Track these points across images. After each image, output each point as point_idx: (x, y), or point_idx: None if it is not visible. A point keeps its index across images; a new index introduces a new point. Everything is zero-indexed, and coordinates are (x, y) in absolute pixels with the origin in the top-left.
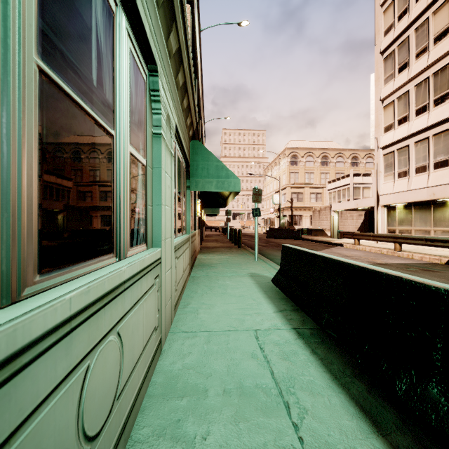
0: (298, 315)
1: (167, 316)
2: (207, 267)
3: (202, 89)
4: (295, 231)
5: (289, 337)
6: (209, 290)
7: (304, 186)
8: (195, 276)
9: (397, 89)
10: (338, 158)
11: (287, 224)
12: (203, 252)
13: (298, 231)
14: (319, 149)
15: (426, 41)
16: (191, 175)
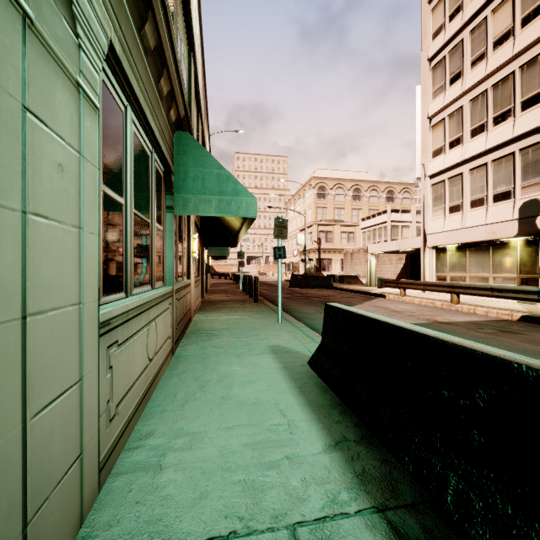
0: (374, 455)
1: (44, 536)
2: (205, 337)
3: (205, 85)
4: (324, 279)
5: None
6: (200, 388)
7: (334, 223)
8: (181, 357)
9: (448, 104)
10: (372, 192)
11: (314, 270)
12: (203, 310)
13: (329, 278)
14: (350, 181)
15: (484, 45)
16: (175, 189)
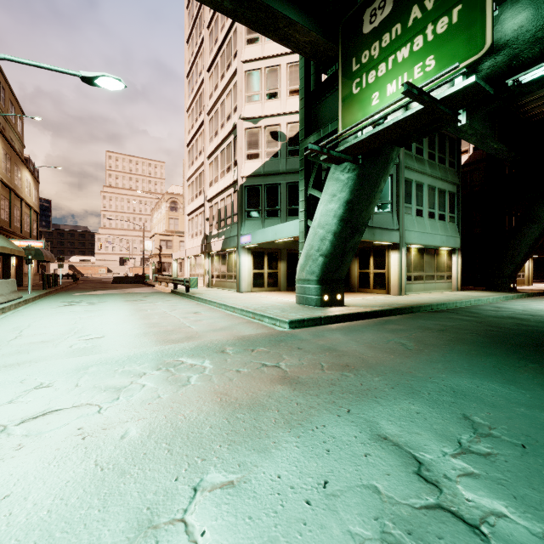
0: None
1: None
2: None
3: (12, 147)
4: (138, 277)
5: None
6: None
7: (174, 234)
8: None
9: (191, 177)
10: None
11: (156, 271)
12: None
13: (141, 276)
14: None
15: (197, 152)
16: None
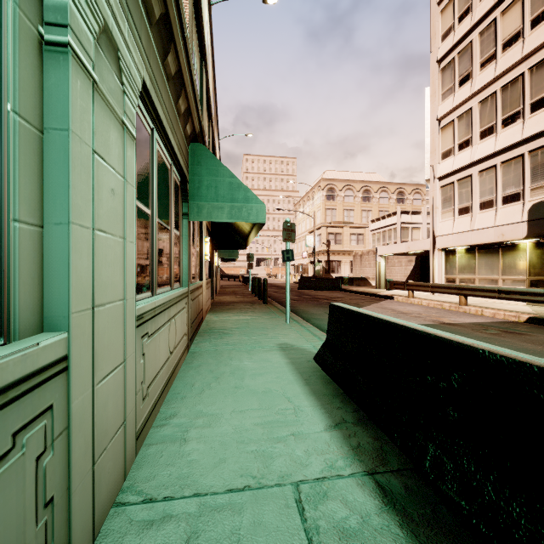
0: (369, 434)
1: (104, 477)
2: (217, 335)
3: (215, 91)
4: (333, 281)
5: (366, 502)
6: (215, 379)
7: (343, 225)
8: (196, 352)
9: (457, 106)
10: (382, 193)
11: (323, 272)
12: (214, 311)
13: (337, 280)
14: (360, 182)
15: (493, 47)
16: (190, 197)
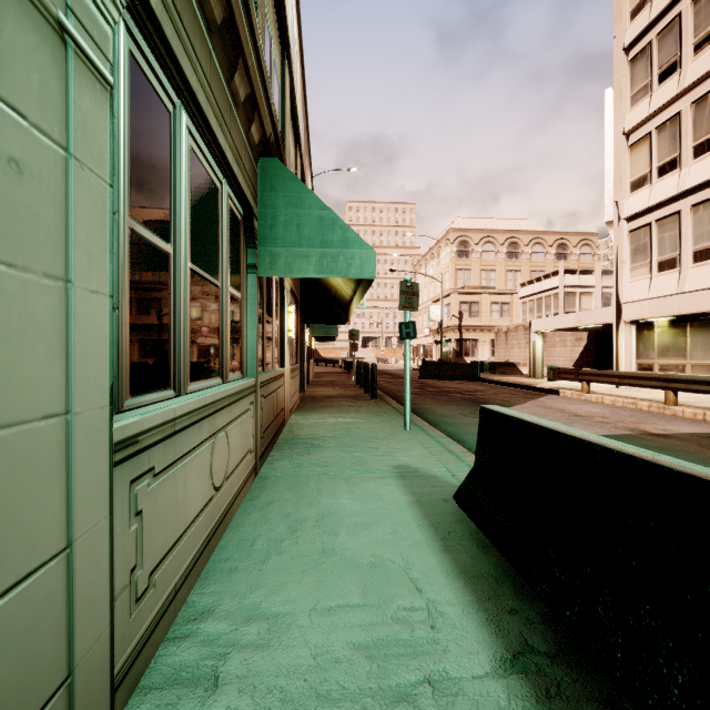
0: (589, 689)
1: None
2: (302, 449)
3: (305, 109)
4: (468, 367)
5: None
6: (290, 532)
7: (481, 291)
8: (268, 478)
9: (657, 111)
10: (535, 247)
11: (454, 355)
12: (302, 409)
13: (474, 366)
14: (504, 232)
15: None
16: (259, 240)
